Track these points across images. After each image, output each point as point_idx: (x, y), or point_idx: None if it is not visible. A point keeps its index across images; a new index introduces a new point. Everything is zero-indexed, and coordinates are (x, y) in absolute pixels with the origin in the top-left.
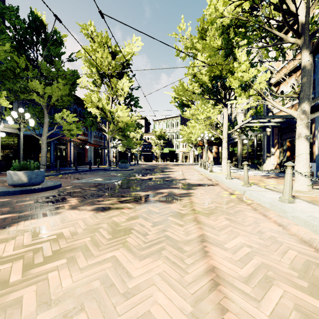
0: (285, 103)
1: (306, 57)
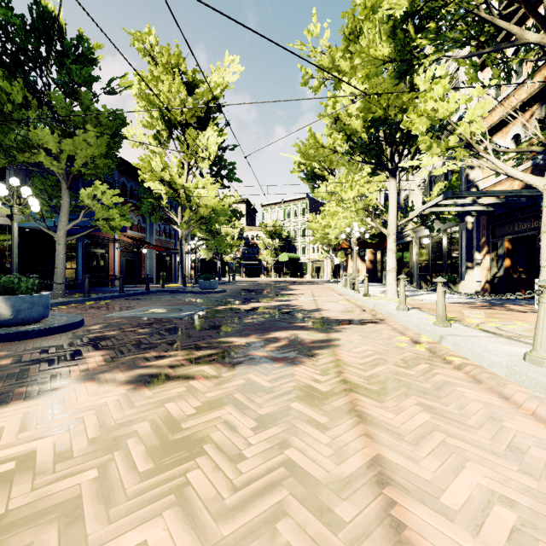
0: None
1: None
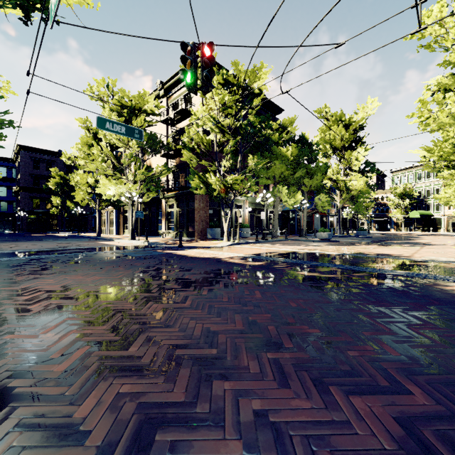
0: None
1: None
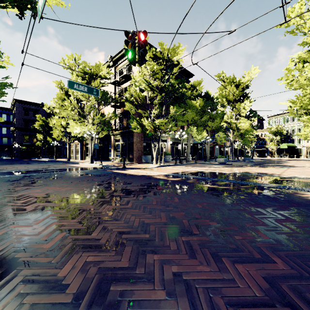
0: None
1: None
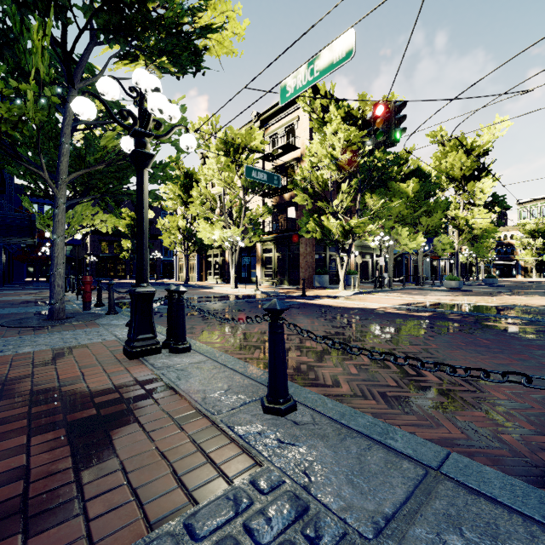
0: None
1: None
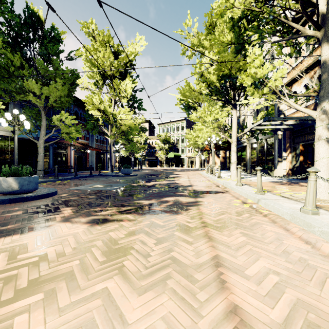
0: (299, 104)
1: (327, 51)
